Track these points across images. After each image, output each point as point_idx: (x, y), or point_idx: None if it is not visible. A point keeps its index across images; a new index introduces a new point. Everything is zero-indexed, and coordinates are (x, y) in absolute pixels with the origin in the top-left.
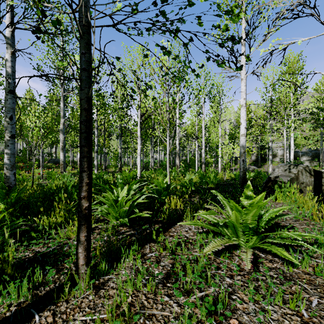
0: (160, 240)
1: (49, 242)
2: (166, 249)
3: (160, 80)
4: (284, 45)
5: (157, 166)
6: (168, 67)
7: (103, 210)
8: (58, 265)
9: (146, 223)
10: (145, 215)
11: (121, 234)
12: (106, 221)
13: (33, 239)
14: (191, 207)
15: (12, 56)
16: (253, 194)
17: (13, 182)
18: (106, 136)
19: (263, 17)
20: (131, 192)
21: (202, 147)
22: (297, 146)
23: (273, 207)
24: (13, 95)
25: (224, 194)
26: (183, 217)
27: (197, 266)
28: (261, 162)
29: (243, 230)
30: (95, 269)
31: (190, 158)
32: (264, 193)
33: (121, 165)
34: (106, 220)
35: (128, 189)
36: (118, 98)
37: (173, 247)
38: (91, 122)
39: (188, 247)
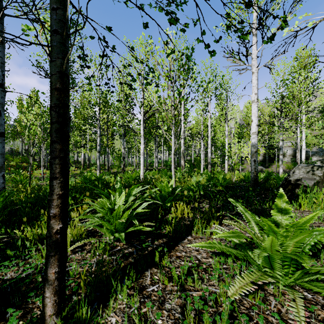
0: (165, 263)
1: (27, 263)
2: (172, 280)
3: (164, 72)
4: (314, 22)
5: (161, 167)
6: (173, 58)
7: (96, 221)
8: (29, 301)
9: (147, 236)
10: (146, 229)
11: (115, 255)
12: (100, 234)
13: (9, 258)
14: (202, 218)
15: (1, 45)
16: (290, 207)
17: (1, 185)
18: (109, 136)
19: (277, 4)
20: (130, 198)
21: (208, 146)
22: (308, 145)
23: (299, 217)
24: (2, 89)
25: (236, 199)
26: (191, 230)
27: (218, 318)
28: (269, 162)
29: (281, 259)
30: (76, 311)
31: (195, 158)
32: (318, 211)
33: (124, 165)
34: (100, 232)
35: (127, 194)
36: (121, 97)
37: (182, 278)
38: (66, 108)
39: (201, 276)
